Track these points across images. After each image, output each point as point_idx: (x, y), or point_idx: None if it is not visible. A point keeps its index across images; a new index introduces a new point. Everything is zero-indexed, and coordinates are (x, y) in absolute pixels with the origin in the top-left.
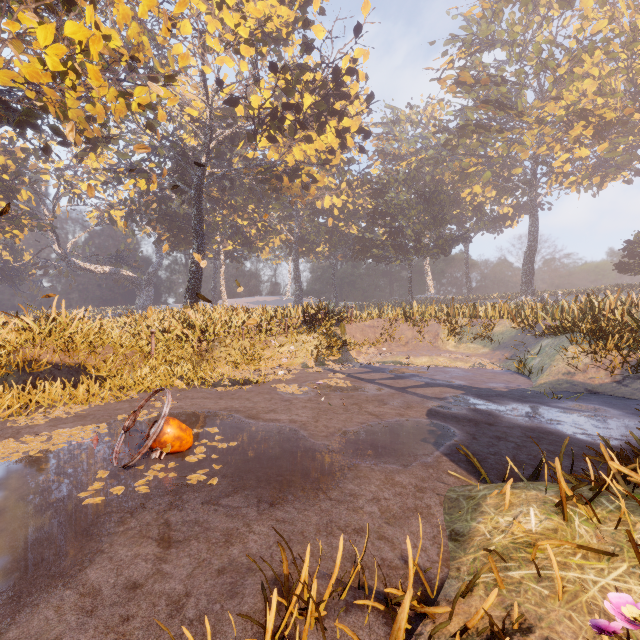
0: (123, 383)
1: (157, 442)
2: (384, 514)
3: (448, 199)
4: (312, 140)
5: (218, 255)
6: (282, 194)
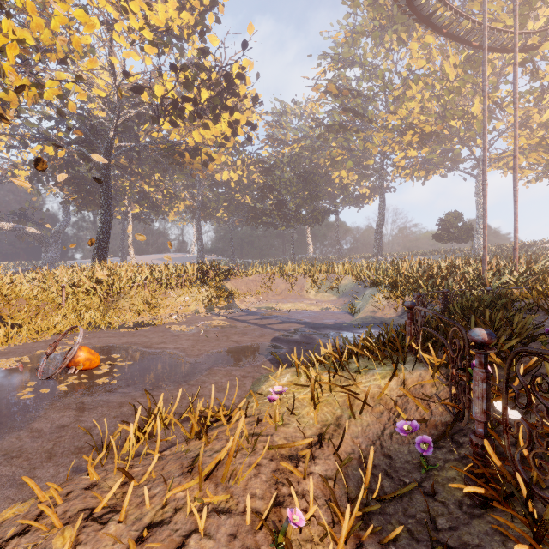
0: (38, 328)
1: (72, 362)
2: (218, 388)
3: (321, 180)
4: (209, 127)
5: (126, 216)
6: (185, 168)
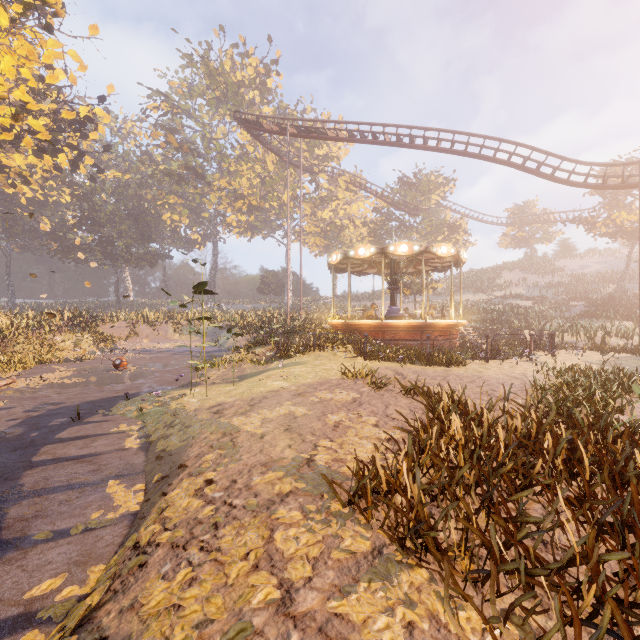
0: (1, 364)
1: (122, 364)
2: None
3: (154, 220)
4: (42, 156)
5: None
6: None
